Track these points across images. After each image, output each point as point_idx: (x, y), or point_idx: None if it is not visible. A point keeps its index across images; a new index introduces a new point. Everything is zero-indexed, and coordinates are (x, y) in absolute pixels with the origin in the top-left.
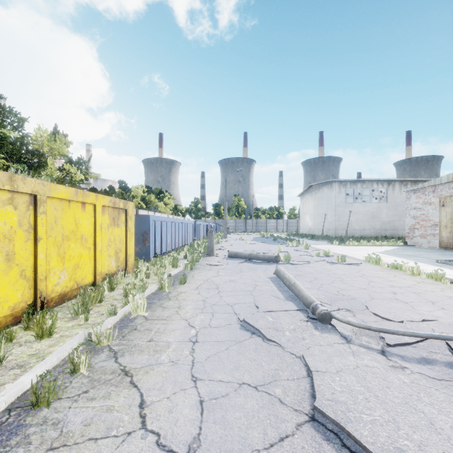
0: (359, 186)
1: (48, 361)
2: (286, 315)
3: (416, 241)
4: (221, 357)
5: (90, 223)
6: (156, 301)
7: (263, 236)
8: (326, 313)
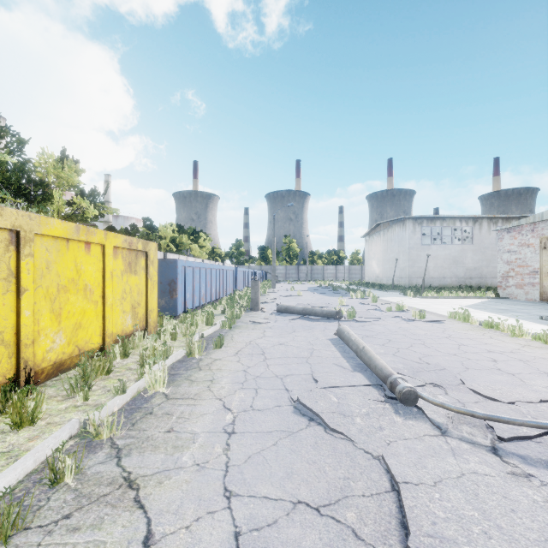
0: (439, 224)
1: (19, 466)
2: (355, 392)
3: (510, 292)
4: (266, 458)
5: (97, 269)
6: (182, 371)
7: (320, 285)
8: (410, 391)
